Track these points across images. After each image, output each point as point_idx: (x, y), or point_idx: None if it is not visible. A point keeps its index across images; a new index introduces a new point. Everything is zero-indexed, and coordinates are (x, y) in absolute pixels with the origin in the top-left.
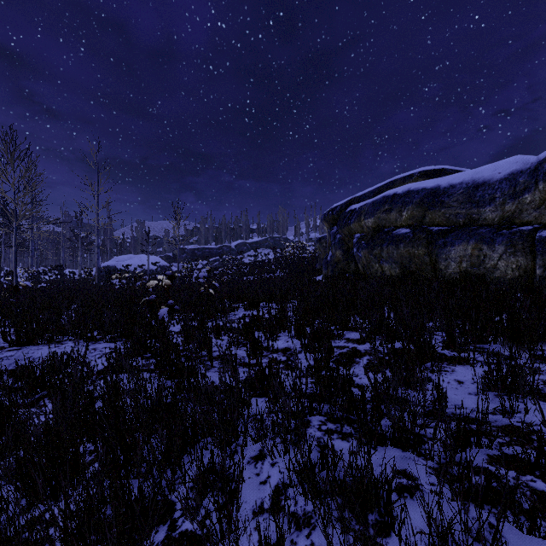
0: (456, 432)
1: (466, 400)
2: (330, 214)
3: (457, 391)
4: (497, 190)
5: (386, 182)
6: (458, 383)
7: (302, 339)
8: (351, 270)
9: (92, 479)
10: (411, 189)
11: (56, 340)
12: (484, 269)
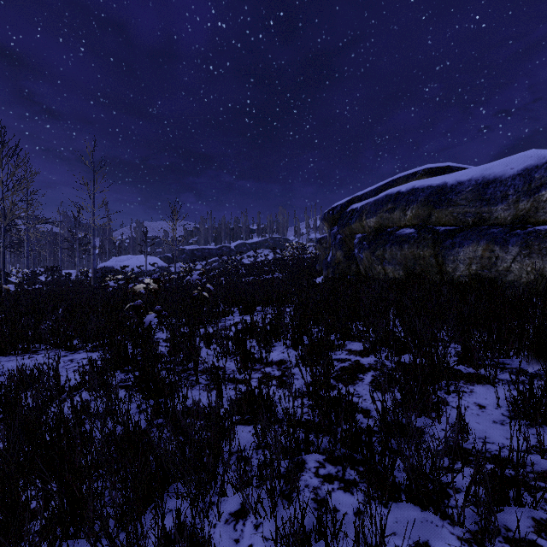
0: (491, 488)
1: (491, 431)
2: (330, 214)
3: (479, 418)
4: (510, 187)
5: (389, 181)
6: (479, 408)
7: (299, 350)
8: (352, 272)
9: (27, 544)
10: (416, 187)
11: (32, 350)
12: (495, 271)
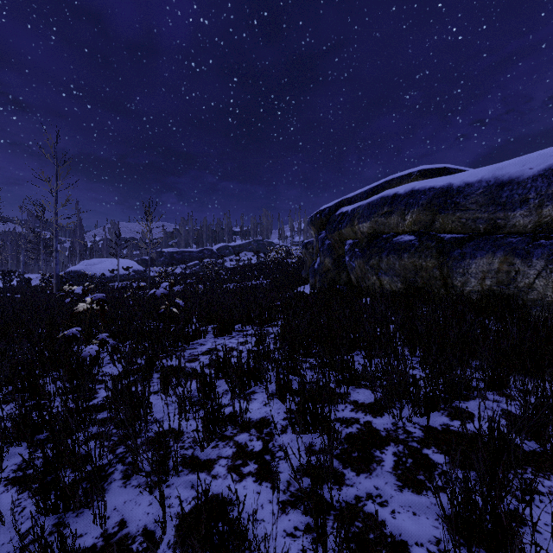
0: None
1: None
2: (318, 217)
3: None
4: (531, 189)
5: (381, 182)
6: None
7: (287, 401)
8: (342, 281)
9: None
10: (416, 189)
11: None
12: (515, 288)
